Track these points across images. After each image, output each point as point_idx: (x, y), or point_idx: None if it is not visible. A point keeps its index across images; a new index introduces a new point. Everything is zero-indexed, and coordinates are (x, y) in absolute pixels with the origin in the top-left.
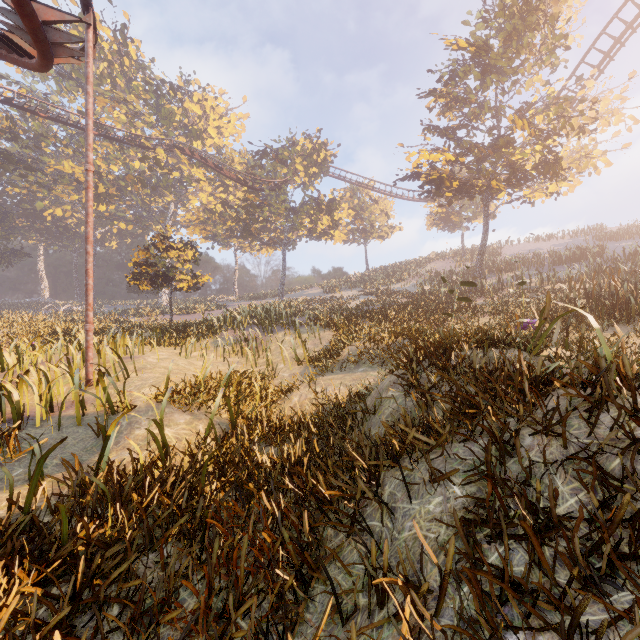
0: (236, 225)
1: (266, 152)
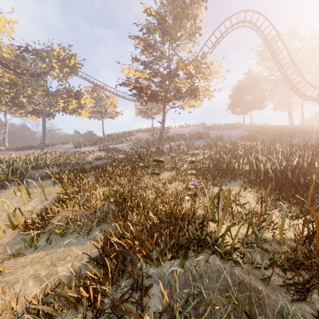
0: (1, 96)
1: (27, 49)
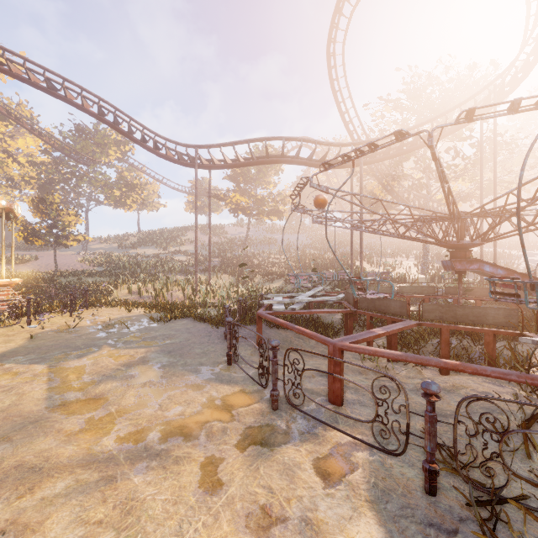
0: (40, 182)
1: (84, 132)
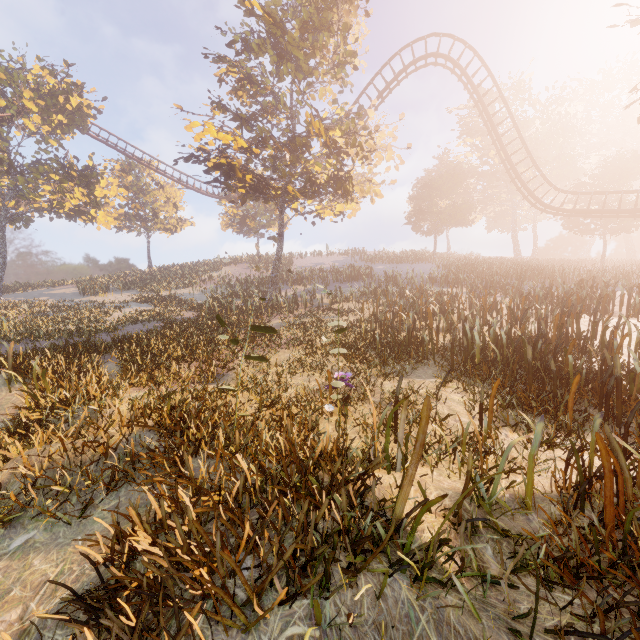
0: None
1: None
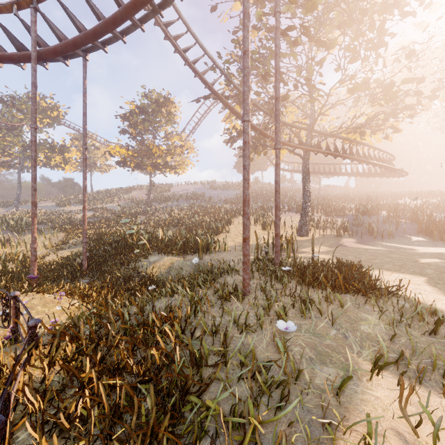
0: None
1: (3, 99)
